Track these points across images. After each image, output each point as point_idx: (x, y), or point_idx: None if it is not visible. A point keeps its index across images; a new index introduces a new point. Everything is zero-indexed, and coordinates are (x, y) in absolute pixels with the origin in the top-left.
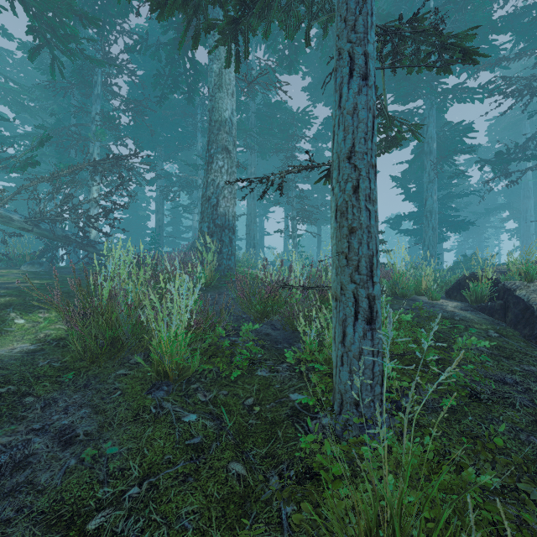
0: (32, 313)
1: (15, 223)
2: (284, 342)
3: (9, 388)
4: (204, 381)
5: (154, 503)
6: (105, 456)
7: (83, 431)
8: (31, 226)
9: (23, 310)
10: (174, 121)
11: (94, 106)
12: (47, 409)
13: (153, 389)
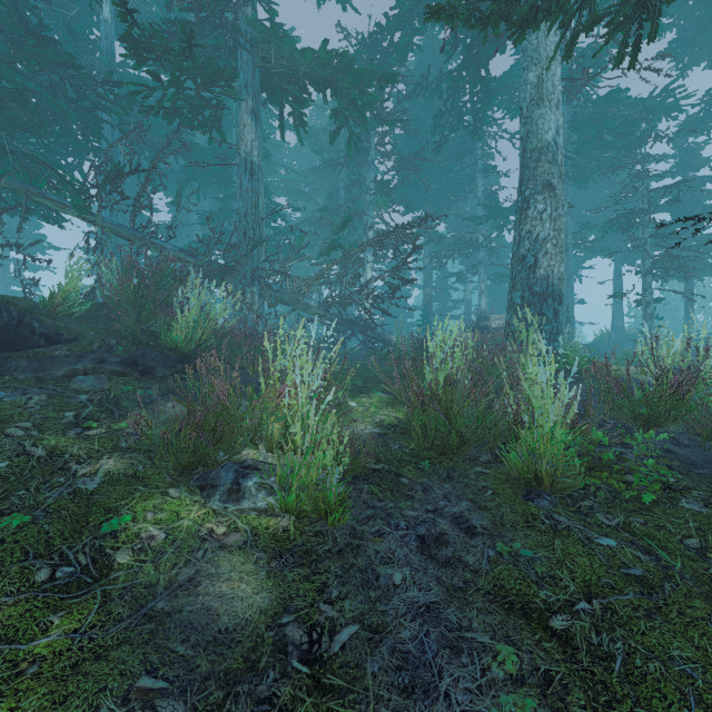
0: (357, 397)
1: (312, 309)
2: (708, 467)
3: (383, 466)
4: (594, 499)
5: (622, 629)
6: (521, 556)
7: (478, 524)
8: (323, 312)
9: (349, 394)
10: (445, 167)
11: (368, 175)
12: (428, 493)
13: (533, 496)
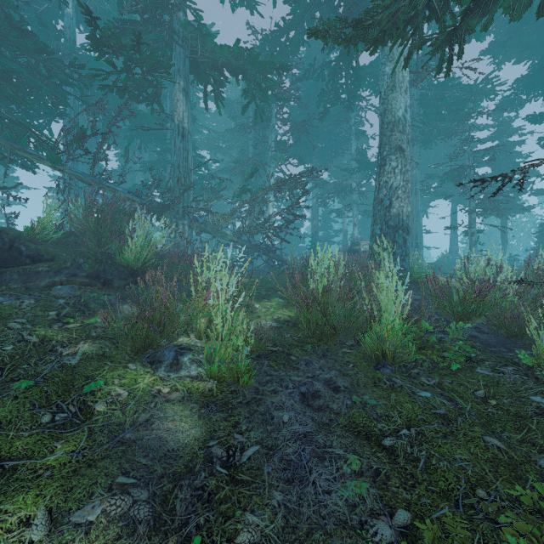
0: (261, 301)
1: (228, 237)
2: (498, 346)
3: (278, 349)
4: (421, 368)
5: (427, 444)
6: (368, 403)
7: (342, 385)
8: (236, 239)
9: (255, 299)
10: (328, 131)
11: (270, 136)
12: (309, 366)
13: (380, 366)
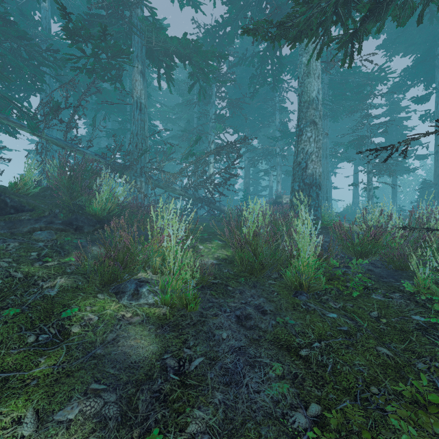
0: (204, 243)
1: (177, 191)
2: (388, 277)
3: (218, 281)
4: (329, 295)
5: (334, 353)
6: (289, 323)
7: (268, 309)
8: (183, 193)
9: (199, 241)
10: (257, 106)
11: (211, 110)
12: (242, 294)
13: (298, 294)
